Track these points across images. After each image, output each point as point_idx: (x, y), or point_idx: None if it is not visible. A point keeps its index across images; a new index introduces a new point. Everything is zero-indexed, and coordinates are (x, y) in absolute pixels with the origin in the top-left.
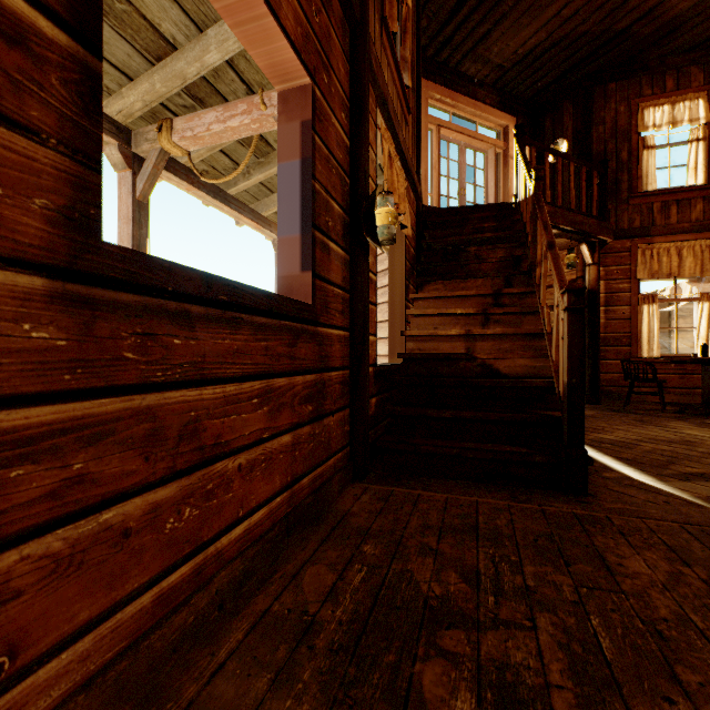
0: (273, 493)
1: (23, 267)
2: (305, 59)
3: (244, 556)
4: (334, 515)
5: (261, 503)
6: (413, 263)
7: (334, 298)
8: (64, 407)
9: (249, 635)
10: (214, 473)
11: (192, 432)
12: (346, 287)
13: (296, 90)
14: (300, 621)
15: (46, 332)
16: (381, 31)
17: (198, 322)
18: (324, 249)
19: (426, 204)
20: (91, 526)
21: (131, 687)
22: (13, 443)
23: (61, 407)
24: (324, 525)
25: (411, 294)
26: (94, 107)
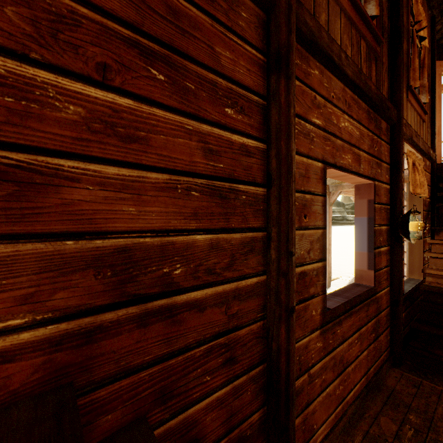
0: (361, 377)
1: (317, 329)
2: (371, 175)
3: (354, 404)
4: (386, 388)
5: (357, 381)
6: (428, 207)
7: (382, 275)
8: (321, 361)
9: (363, 439)
10: (346, 372)
11: (341, 359)
12: (388, 264)
13: (364, 185)
14: (384, 442)
15: (319, 343)
16: (406, 94)
17: (342, 321)
18: (378, 254)
19: (439, 151)
20: (325, 393)
21: (332, 442)
22: (316, 373)
23: (321, 362)
24: (382, 393)
25: (428, 240)
26: (325, 275)
